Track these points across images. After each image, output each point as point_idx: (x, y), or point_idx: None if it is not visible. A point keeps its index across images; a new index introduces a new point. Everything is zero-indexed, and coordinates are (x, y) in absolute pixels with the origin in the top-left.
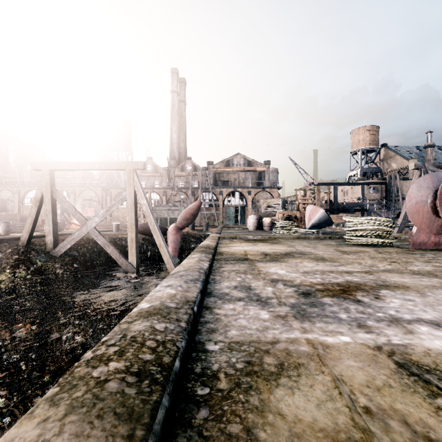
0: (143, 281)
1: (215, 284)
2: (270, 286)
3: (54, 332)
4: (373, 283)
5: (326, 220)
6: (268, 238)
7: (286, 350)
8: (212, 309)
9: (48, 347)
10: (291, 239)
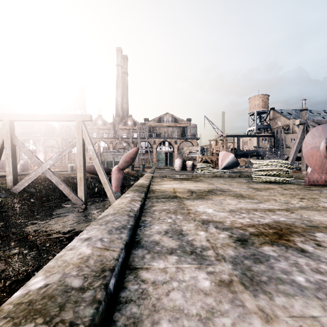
0: (90, 212)
1: (145, 228)
2: (202, 230)
3: (2, 263)
4: (302, 223)
5: (235, 163)
6: (191, 177)
7: None
8: (138, 272)
9: None
10: (210, 177)
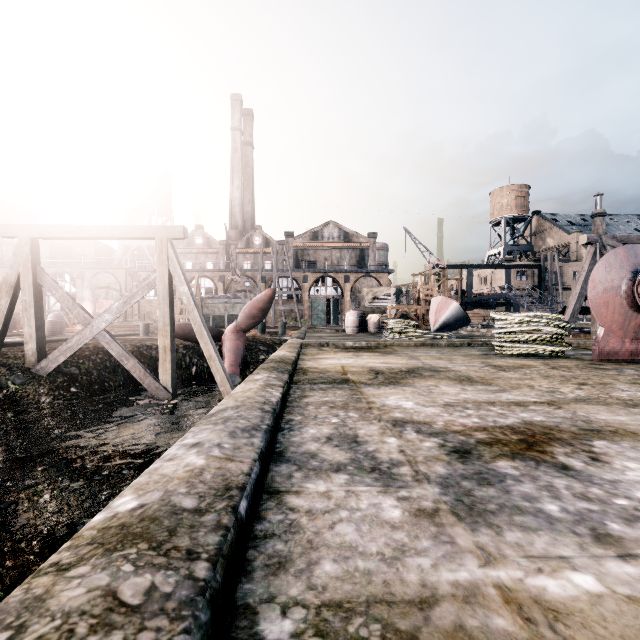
0: (183, 413)
1: (292, 432)
2: (392, 436)
3: (23, 505)
4: (572, 426)
5: (461, 318)
6: (376, 345)
7: (460, 632)
8: (282, 496)
9: (7, 534)
10: (412, 346)
